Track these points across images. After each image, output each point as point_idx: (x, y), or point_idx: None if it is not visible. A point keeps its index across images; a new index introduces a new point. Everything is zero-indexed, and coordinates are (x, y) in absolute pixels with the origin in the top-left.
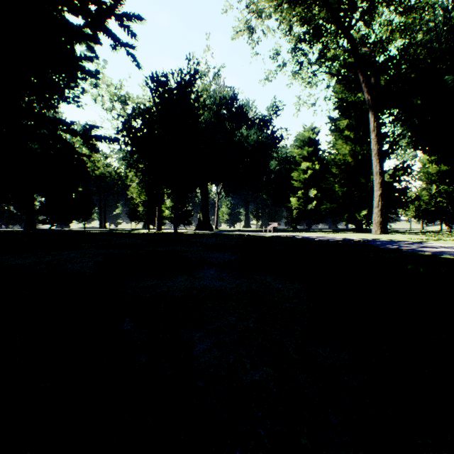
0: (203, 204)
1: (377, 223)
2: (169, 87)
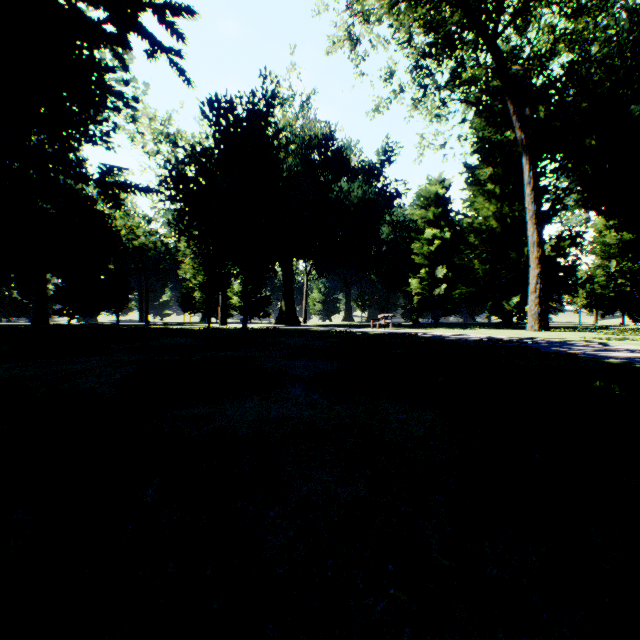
0: (286, 288)
1: (533, 314)
2: (236, 117)
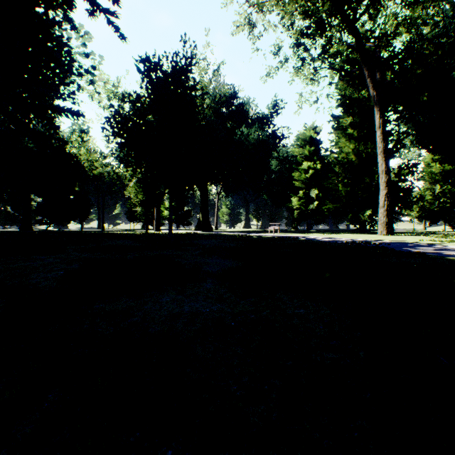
0: (202, 204)
1: (382, 223)
2: (163, 73)
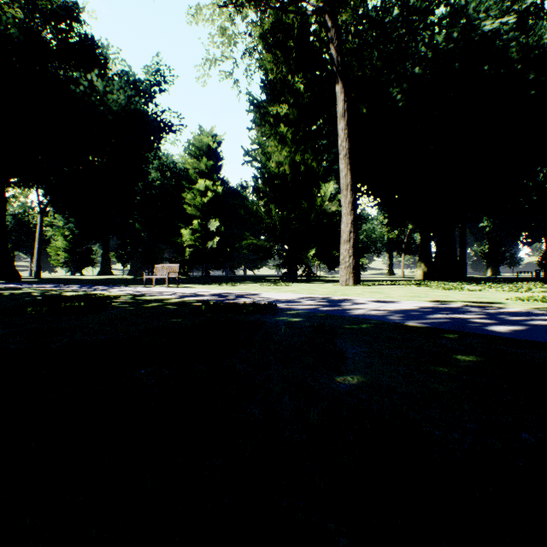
0: None
1: (349, 267)
2: None
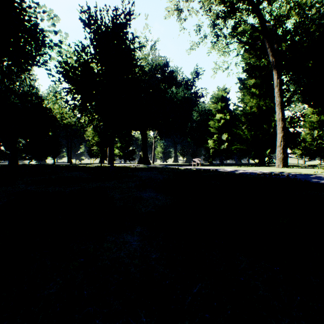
0: (143, 145)
1: (279, 158)
2: (105, 26)
